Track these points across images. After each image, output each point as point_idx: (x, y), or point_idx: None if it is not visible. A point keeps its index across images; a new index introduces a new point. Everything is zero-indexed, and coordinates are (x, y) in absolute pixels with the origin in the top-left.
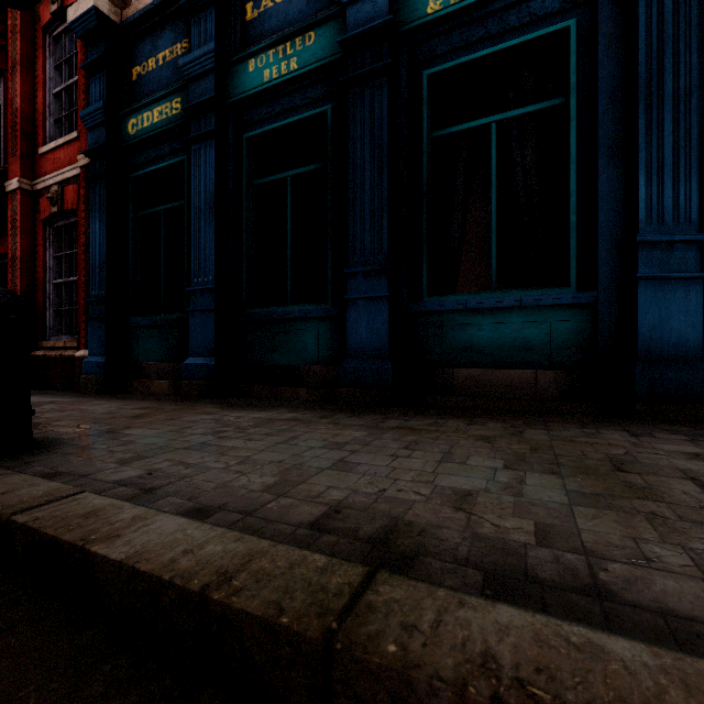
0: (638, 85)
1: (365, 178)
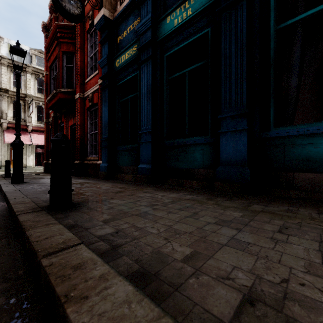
0: None
1: (232, 62)
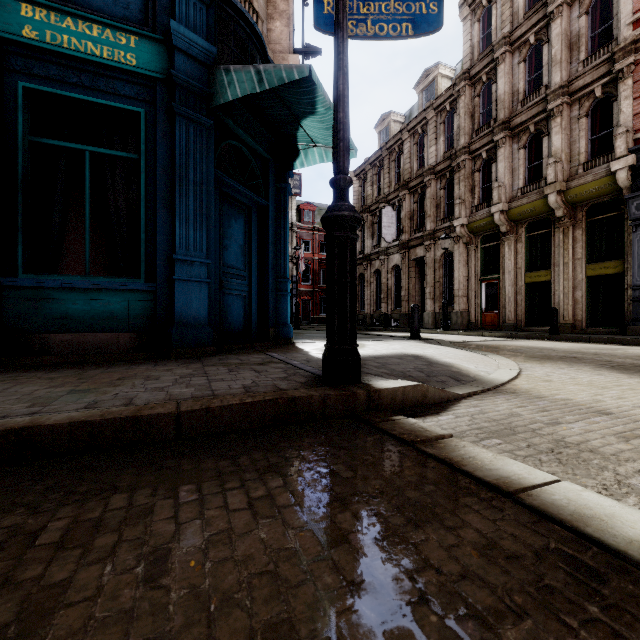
0: (176, 169)
1: None
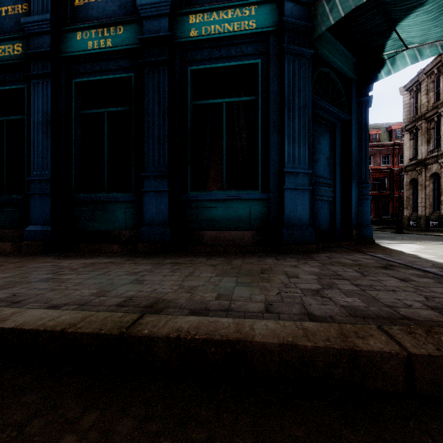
0: (285, 99)
1: (155, 122)
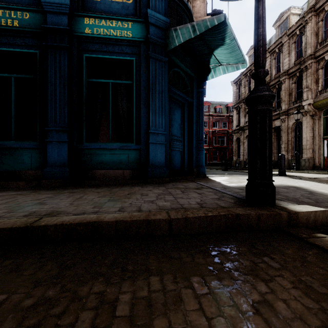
0: (150, 86)
1: (57, 90)
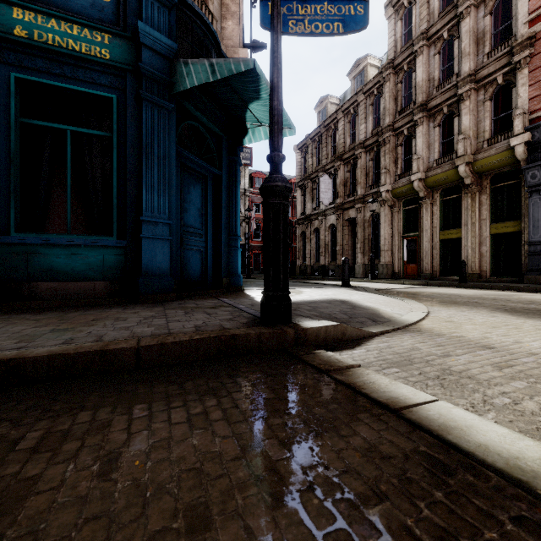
0: (143, 145)
1: None
